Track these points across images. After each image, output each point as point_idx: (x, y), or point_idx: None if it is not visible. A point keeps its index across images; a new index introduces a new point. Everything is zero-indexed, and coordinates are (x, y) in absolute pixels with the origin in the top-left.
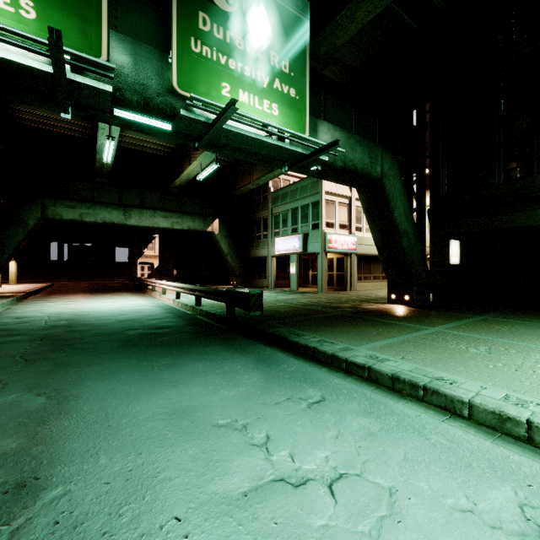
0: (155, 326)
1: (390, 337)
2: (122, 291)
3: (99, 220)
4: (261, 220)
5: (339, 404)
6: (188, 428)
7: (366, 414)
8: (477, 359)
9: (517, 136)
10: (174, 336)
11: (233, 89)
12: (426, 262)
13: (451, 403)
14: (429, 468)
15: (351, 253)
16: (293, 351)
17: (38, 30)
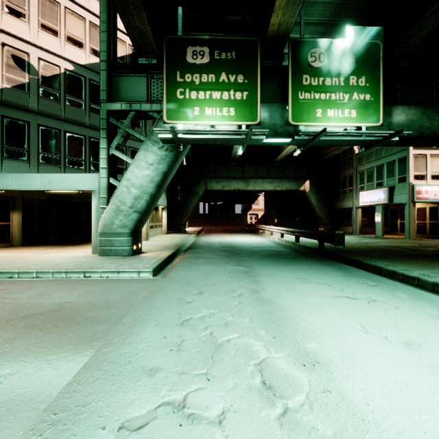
0: (274, 251)
1: None
2: (244, 232)
3: (232, 189)
4: (346, 178)
5: (386, 288)
6: (305, 282)
7: (402, 292)
8: None
9: None
10: (287, 255)
11: (323, 111)
12: None
13: None
14: (425, 307)
15: None
16: (365, 269)
17: (235, 119)
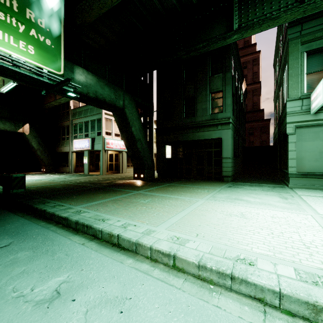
0: None
1: (106, 198)
2: None
3: None
4: (65, 127)
5: (17, 246)
6: None
7: (30, 249)
8: (137, 206)
9: (189, 97)
10: None
11: None
12: (152, 157)
13: (96, 232)
14: (30, 275)
15: (122, 151)
16: (34, 214)
17: None
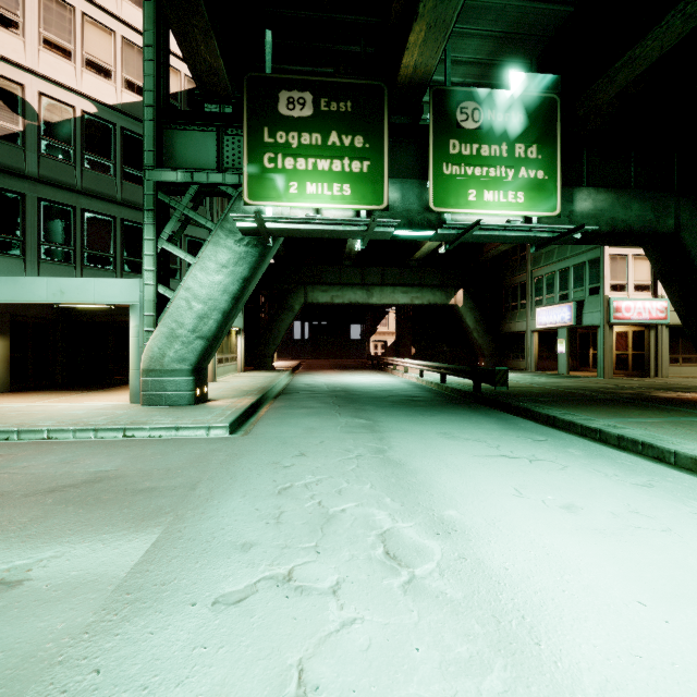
0: (409, 396)
1: (651, 417)
2: (364, 369)
3: (346, 301)
4: (517, 286)
5: (557, 443)
6: (450, 437)
7: (576, 449)
8: None
9: None
10: (427, 402)
11: (478, 193)
12: None
13: (662, 454)
14: (601, 466)
15: (656, 324)
16: (535, 420)
17: (351, 200)
